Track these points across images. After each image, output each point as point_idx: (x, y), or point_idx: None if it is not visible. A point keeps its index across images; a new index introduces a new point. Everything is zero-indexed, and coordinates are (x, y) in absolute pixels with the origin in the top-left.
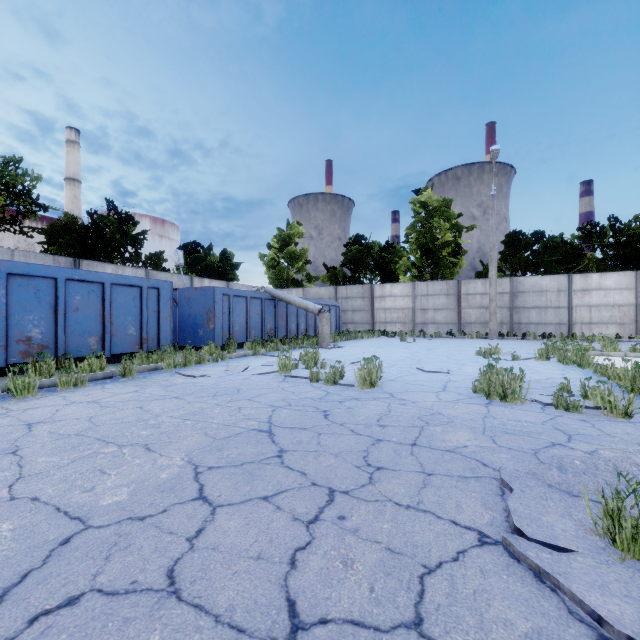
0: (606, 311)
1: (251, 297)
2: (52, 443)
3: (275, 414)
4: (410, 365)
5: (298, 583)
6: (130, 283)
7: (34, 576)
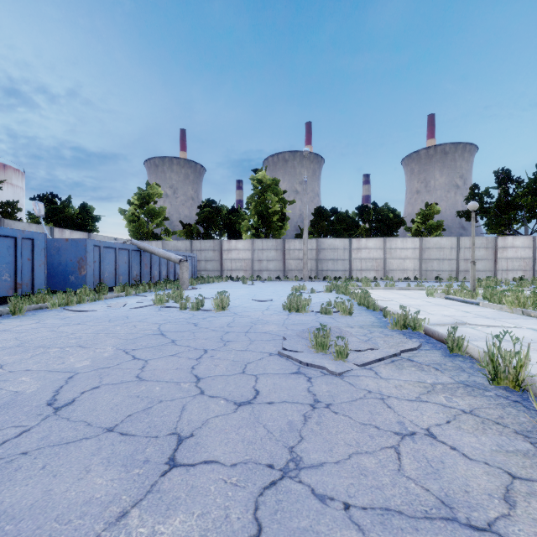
0: (369, 262)
1: (119, 248)
2: (2, 351)
3: (162, 327)
4: (248, 298)
5: (197, 371)
6: (4, 234)
7: (67, 386)
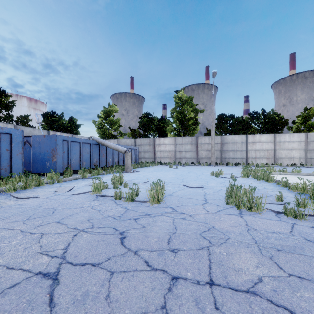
0: (262, 152)
1: (83, 142)
2: None
3: (74, 242)
4: (178, 183)
5: None
6: None
7: None
